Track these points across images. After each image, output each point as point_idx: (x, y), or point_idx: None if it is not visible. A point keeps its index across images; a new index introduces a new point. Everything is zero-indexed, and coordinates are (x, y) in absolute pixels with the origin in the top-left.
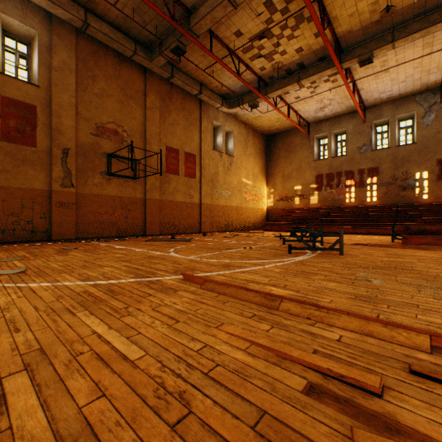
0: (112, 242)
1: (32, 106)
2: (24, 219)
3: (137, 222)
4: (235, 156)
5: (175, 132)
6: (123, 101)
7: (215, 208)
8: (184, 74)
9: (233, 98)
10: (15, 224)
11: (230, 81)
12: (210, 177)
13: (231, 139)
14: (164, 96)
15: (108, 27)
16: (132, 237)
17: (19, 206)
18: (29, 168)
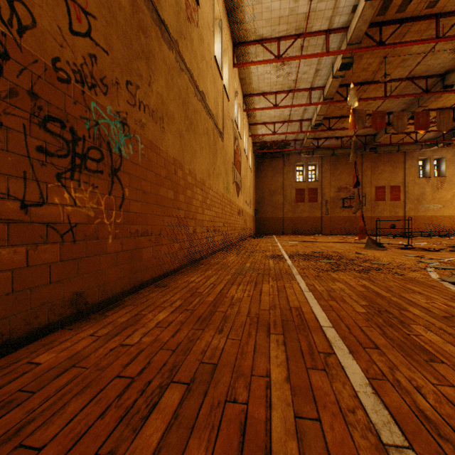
0: (341, 235)
1: (316, 188)
2: (313, 227)
3: (357, 228)
4: (447, 175)
5: (382, 177)
6: (349, 172)
7: (420, 218)
8: (384, 146)
9: (432, 140)
10: (311, 228)
11: (420, 137)
12: (414, 197)
13: (443, 162)
14: (373, 160)
15: (341, 150)
16: (353, 235)
17: (312, 222)
18: (315, 209)
